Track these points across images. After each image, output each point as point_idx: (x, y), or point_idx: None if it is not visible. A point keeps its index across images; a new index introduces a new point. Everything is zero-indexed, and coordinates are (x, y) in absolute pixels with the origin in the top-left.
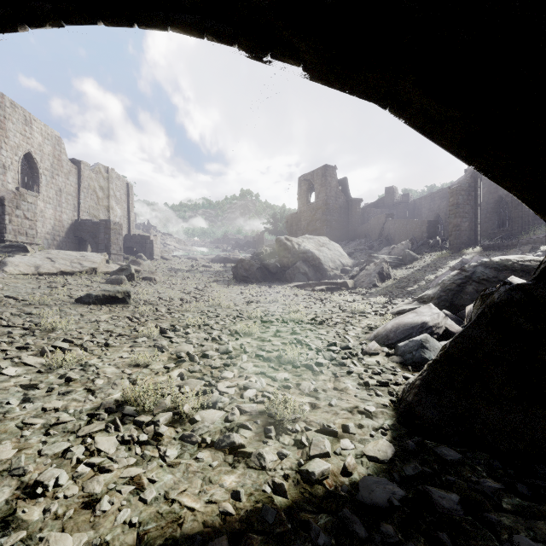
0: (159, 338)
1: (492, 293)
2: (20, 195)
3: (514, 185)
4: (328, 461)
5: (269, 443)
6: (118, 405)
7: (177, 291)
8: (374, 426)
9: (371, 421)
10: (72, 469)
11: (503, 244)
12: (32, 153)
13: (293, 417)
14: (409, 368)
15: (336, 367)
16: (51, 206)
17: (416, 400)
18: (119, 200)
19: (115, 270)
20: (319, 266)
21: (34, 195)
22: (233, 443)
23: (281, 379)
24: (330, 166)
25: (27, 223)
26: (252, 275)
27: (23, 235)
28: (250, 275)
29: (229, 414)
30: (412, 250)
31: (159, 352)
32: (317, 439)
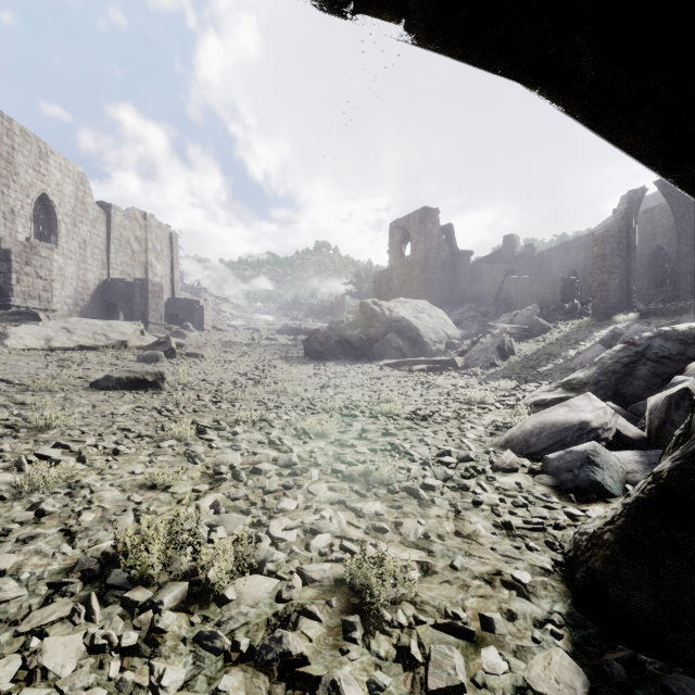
0: (195, 440)
1: None
2: (30, 248)
3: None
4: None
5: (351, 653)
6: (105, 563)
7: (230, 371)
8: (536, 617)
9: (528, 605)
10: None
11: (669, 308)
12: (49, 194)
13: (393, 594)
14: (572, 498)
15: (454, 492)
16: (73, 261)
17: (610, 571)
18: (160, 254)
19: (150, 344)
20: (417, 339)
21: (49, 248)
22: (287, 654)
23: (371, 513)
24: (431, 209)
25: (40, 283)
26: (329, 350)
27: (35, 298)
28: (326, 350)
29: (283, 587)
30: (541, 317)
31: (189, 464)
32: (440, 651)
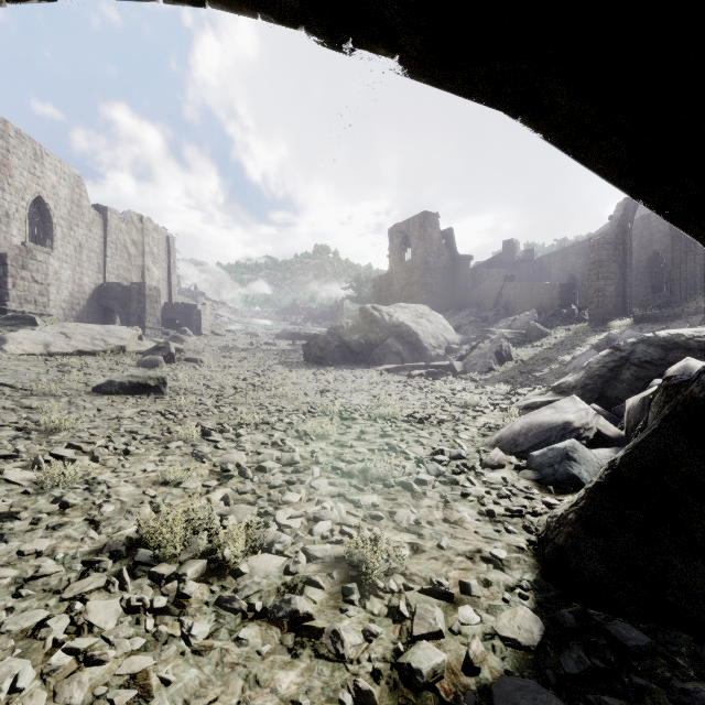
0: (201, 442)
1: (683, 383)
2: (26, 252)
3: (701, 227)
4: (440, 646)
5: (349, 612)
6: (130, 546)
7: (230, 376)
8: (508, 584)
9: (502, 575)
10: (45, 658)
11: (663, 314)
12: (44, 197)
13: (386, 568)
14: (551, 490)
15: (445, 486)
16: (69, 265)
17: (571, 544)
18: (157, 258)
19: (149, 349)
20: (417, 344)
21: (45, 252)
22: (295, 612)
23: (368, 504)
24: (431, 214)
25: (36, 287)
26: (328, 355)
27: (31, 303)
28: (326, 355)
29: (290, 562)
30: (539, 322)
31: (197, 463)
32: (423, 608)
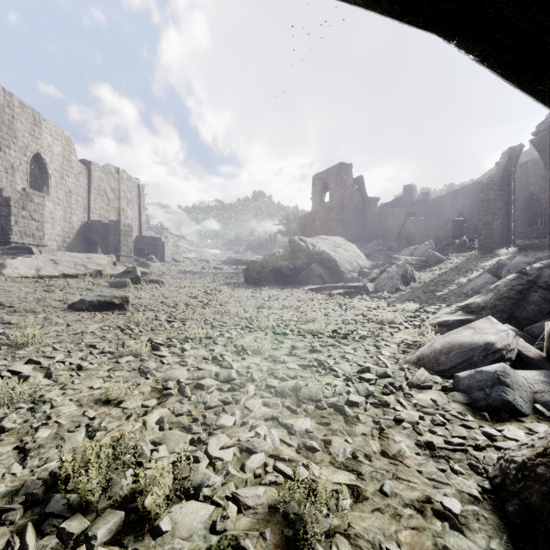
0: (149, 356)
1: None
2: (26, 196)
3: None
4: None
5: None
6: (50, 485)
7: (184, 295)
8: None
9: (463, 540)
10: None
11: (544, 243)
12: (42, 153)
13: (327, 526)
14: (486, 416)
15: (377, 408)
16: (61, 207)
17: (549, 509)
18: (130, 201)
19: (120, 273)
20: (335, 268)
21: (41, 196)
22: None
23: (302, 430)
24: (345, 164)
25: (34, 224)
26: (264, 277)
27: (30, 236)
28: (262, 277)
29: (217, 517)
30: (436, 251)
31: (142, 379)
32: None
